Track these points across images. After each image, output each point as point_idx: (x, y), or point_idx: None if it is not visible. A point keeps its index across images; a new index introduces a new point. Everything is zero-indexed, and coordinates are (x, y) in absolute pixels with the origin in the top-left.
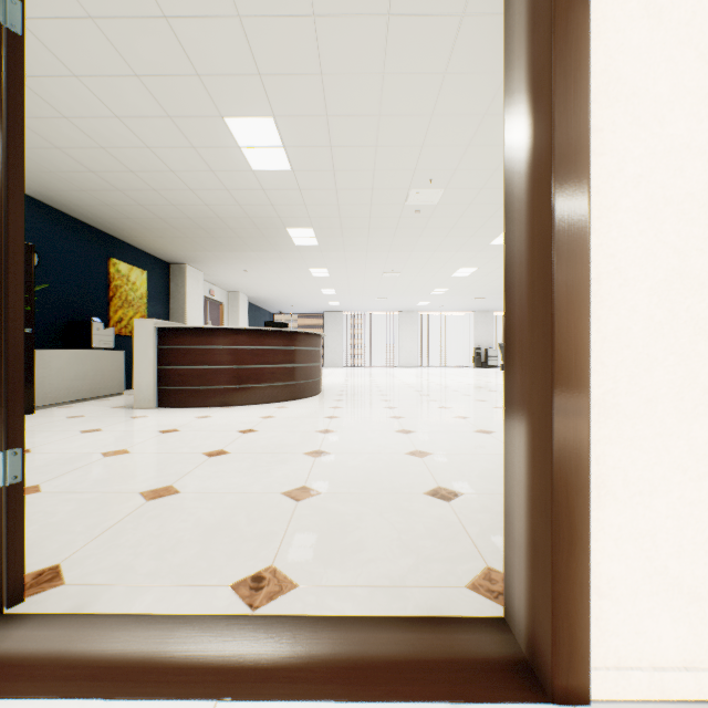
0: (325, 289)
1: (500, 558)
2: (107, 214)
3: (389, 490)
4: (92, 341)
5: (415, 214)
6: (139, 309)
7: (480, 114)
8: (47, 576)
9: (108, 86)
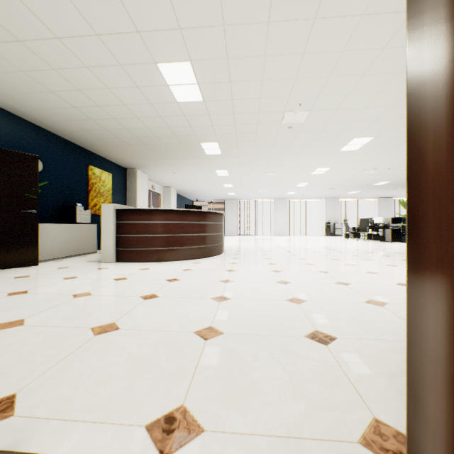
0: (226, 184)
1: (384, 408)
2: (86, 136)
3: (277, 332)
4: (76, 218)
5: (288, 130)
6: (107, 198)
7: (339, 50)
8: (2, 406)
9: (79, 44)
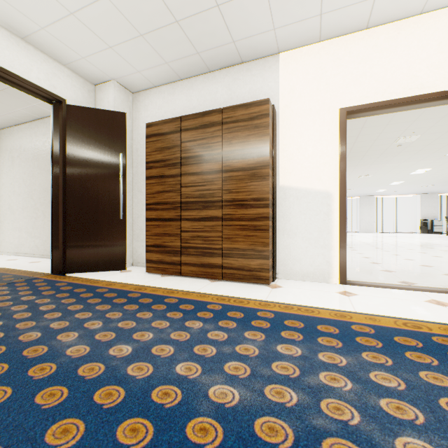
0: None
1: None
2: None
3: (425, 273)
4: None
5: (396, 147)
6: None
7: None
8: None
9: None
